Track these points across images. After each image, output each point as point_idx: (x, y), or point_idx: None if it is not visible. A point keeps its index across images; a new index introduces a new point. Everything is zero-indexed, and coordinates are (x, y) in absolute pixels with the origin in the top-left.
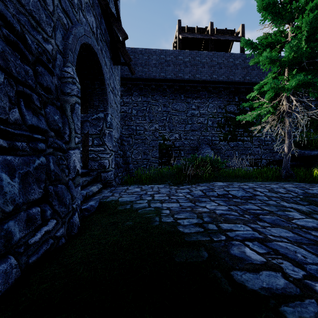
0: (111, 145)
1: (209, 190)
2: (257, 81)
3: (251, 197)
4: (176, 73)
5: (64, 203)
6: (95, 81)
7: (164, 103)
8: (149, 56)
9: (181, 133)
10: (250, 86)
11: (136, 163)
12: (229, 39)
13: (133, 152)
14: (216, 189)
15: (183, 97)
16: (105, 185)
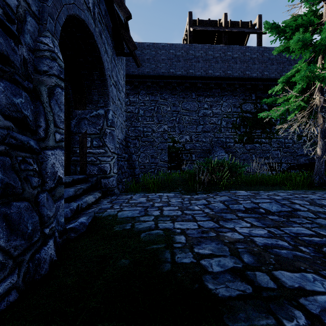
0: (112, 146)
1: (232, 202)
2: (276, 77)
3: (290, 212)
4: (186, 69)
5: (22, 232)
6: (94, 71)
7: (173, 102)
8: (157, 51)
9: (192, 135)
10: (269, 83)
11: (144, 167)
12: (246, 31)
13: (140, 156)
14: (241, 201)
15: (194, 95)
16: (106, 193)
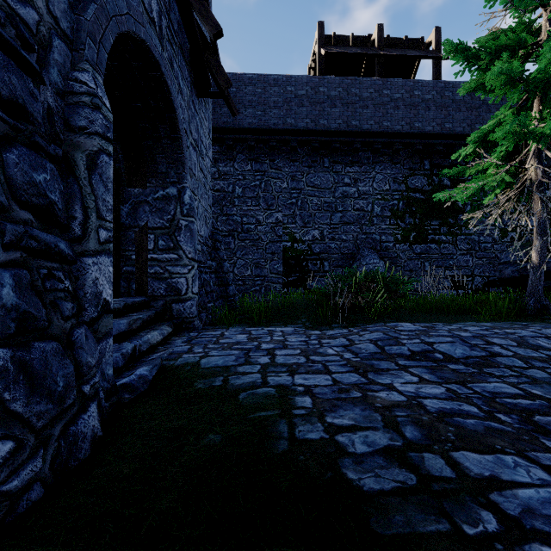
0: (190, 249)
1: (390, 342)
2: (465, 132)
3: (485, 358)
4: (314, 118)
5: (49, 390)
6: (159, 123)
7: (292, 174)
8: (265, 89)
9: (323, 229)
10: (453, 141)
11: (243, 284)
12: (414, 55)
13: (237, 264)
14: (404, 339)
15: (327, 162)
16: (180, 327)
